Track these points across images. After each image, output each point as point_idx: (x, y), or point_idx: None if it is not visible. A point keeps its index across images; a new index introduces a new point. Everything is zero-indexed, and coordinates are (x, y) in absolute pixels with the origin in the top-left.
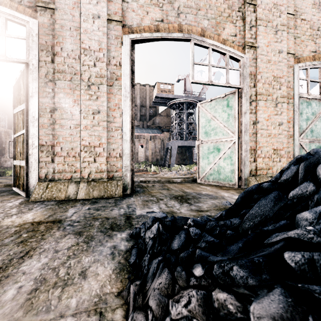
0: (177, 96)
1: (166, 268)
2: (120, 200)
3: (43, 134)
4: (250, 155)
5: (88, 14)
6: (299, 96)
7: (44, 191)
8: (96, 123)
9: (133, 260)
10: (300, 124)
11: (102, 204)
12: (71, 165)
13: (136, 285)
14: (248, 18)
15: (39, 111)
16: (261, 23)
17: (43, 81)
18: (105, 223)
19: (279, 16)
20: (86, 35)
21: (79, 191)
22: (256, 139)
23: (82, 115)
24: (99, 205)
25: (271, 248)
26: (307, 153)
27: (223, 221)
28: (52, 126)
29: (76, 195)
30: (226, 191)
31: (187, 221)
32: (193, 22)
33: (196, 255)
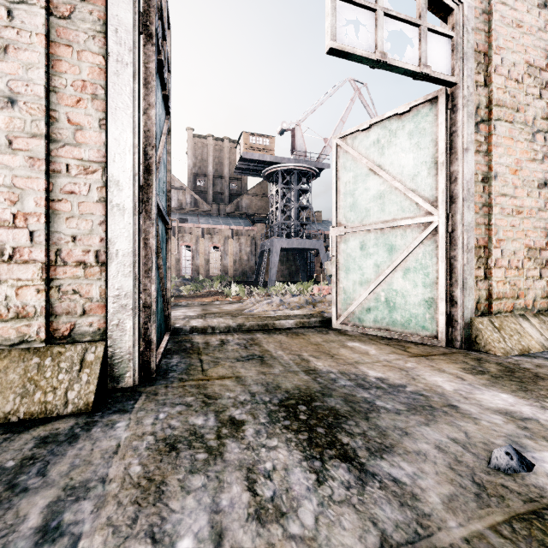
0: (279, 159)
1: None
2: (58, 447)
3: None
4: (475, 261)
5: None
6: None
7: None
8: None
9: None
10: None
11: None
12: None
13: None
14: None
15: None
16: None
17: None
18: None
19: None
20: None
21: None
22: (490, 219)
23: None
24: None
25: None
26: None
27: None
28: None
29: None
30: (429, 363)
31: None
32: None
33: None
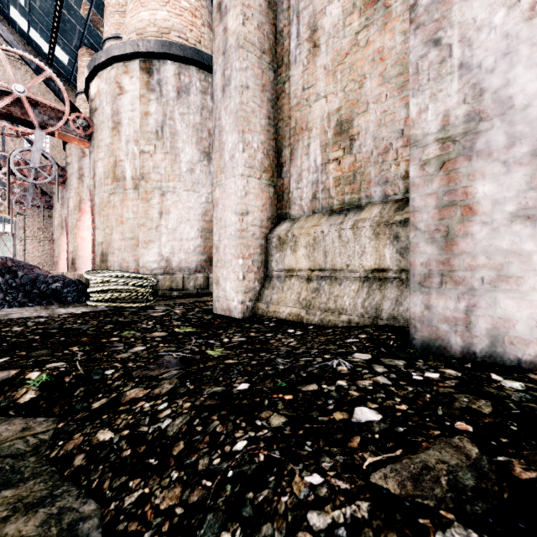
0: None
1: None
2: None
3: None
4: None
5: None
6: None
7: None
8: None
9: None
10: None
11: None
12: None
13: None
14: None
15: None
16: None
17: None
18: None
19: None
20: None
21: None
22: (25, 258)
23: None
24: None
25: None
26: None
27: None
28: None
29: None
30: None
31: None
32: None
33: None
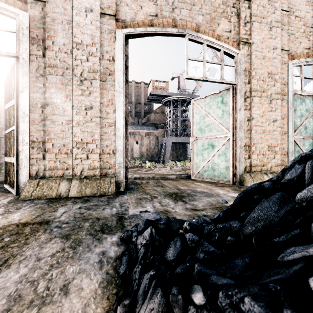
0: (171, 93)
1: (159, 287)
2: (113, 198)
3: (34, 130)
4: (244, 151)
5: (80, 7)
6: (293, 93)
7: (35, 189)
8: (88, 119)
9: (122, 270)
10: (294, 120)
11: (93, 203)
12: (63, 162)
13: (124, 306)
14: (243, 14)
15: (29, 106)
16: (256, 19)
17: (34, 75)
18: (95, 225)
19: (274, 13)
20: (78, 29)
21: (71, 189)
22: (251, 135)
23: (74, 111)
24: (91, 204)
25: (288, 269)
26: (310, 151)
27: (222, 225)
28: (44, 122)
29: (68, 193)
30: (221, 188)
31: (183, 224)
32: (188, 18)
33: (194, 272)
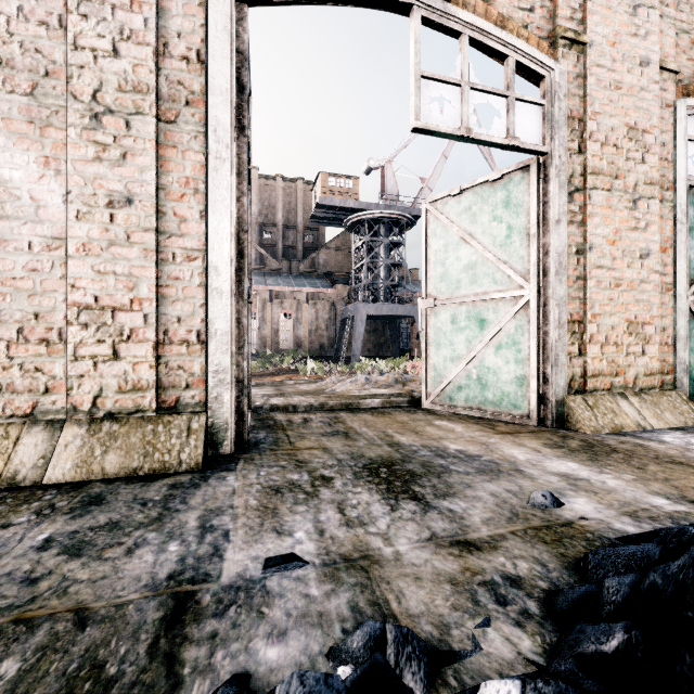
0: (365, 205)
1: None
2: (188, 490)
3: None
4: (568, 336)
5: None
6: (687, 184)
7: None
8: (119, 236)
9: None
10: (688, 256)
11: (111, 515)
12: (35, 368)
13: None
14: None
15: None
16: None
17: None
18: (44, 674)
19: None
20: None
21: (57, 457)
22: (585, 293)
23: (70, 209)
24: (98, 521)
25: None
26: None
27: None
28: None
29: (43, 471)
30: (512, 439)
31: None
32: None
33: None
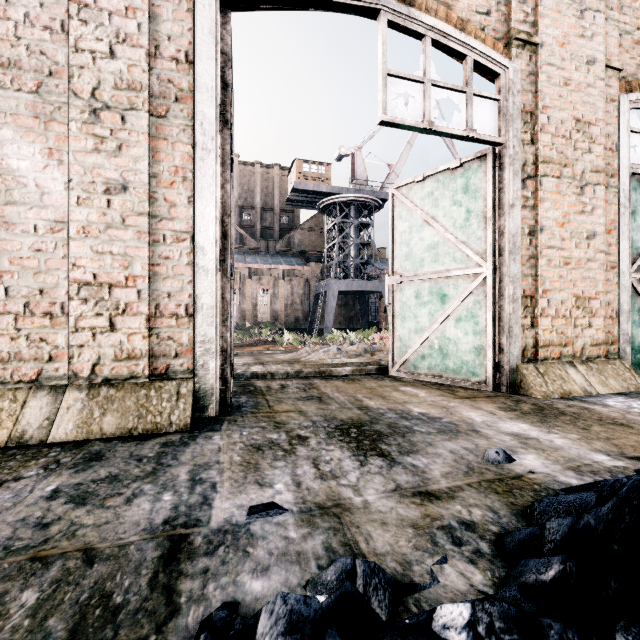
0: (337, 189)
1: None
2: (178, 448)
3: None
4: (522, 310)
5: None
6: (630, 171)
7: None
8: (115, 220)
9: None
10: (631, 237)
11: (110, 469)
12: (40, 339)
13: None
14: None
15: None
16: None
17: None
18: (60, 602)
19: None
20: None
21: (60, 418)
22: (537, 271)
23: (72, 195)
24: (99, 475)
25: None
26: None
27: None
28: None
29: (48, 431)
30: (470, 403)
31: None
32: None
33: None
